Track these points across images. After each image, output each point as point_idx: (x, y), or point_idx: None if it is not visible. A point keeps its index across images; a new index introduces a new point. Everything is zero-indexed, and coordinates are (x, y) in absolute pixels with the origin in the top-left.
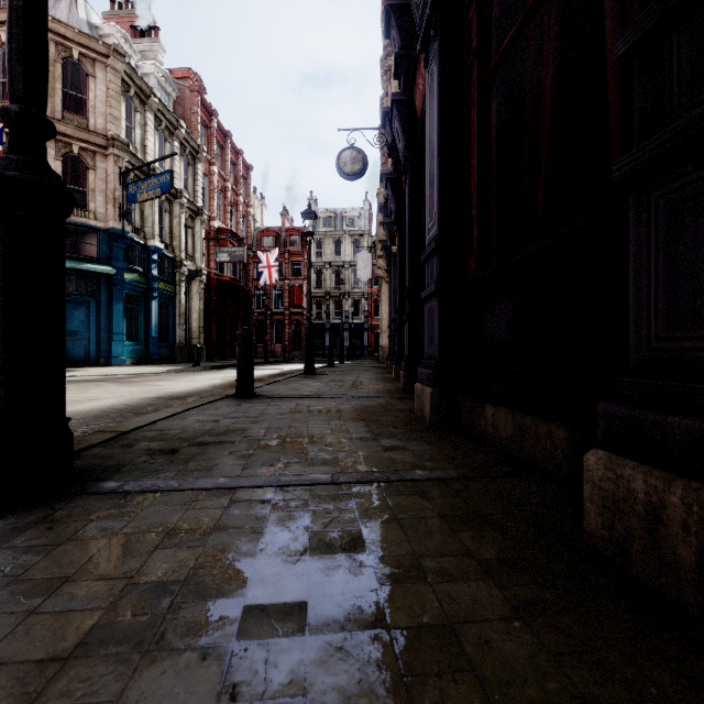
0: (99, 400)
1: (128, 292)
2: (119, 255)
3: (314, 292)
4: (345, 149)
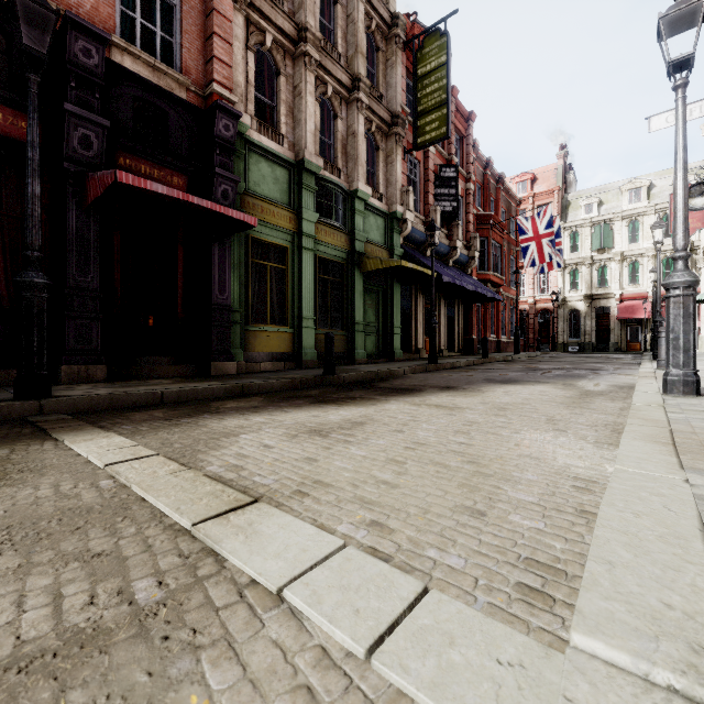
0: None
1: None
2: None
3: None
4: None
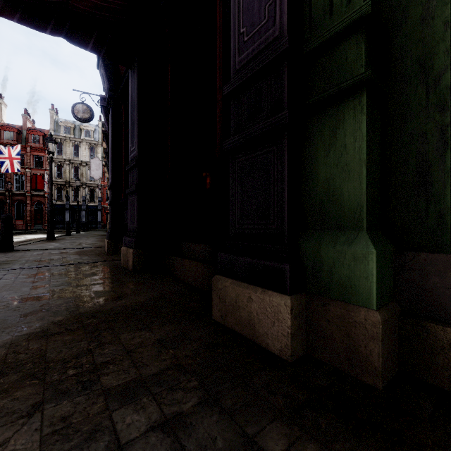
0: None
1: None
2: None
3: (55, 180)
4: (78, 103)
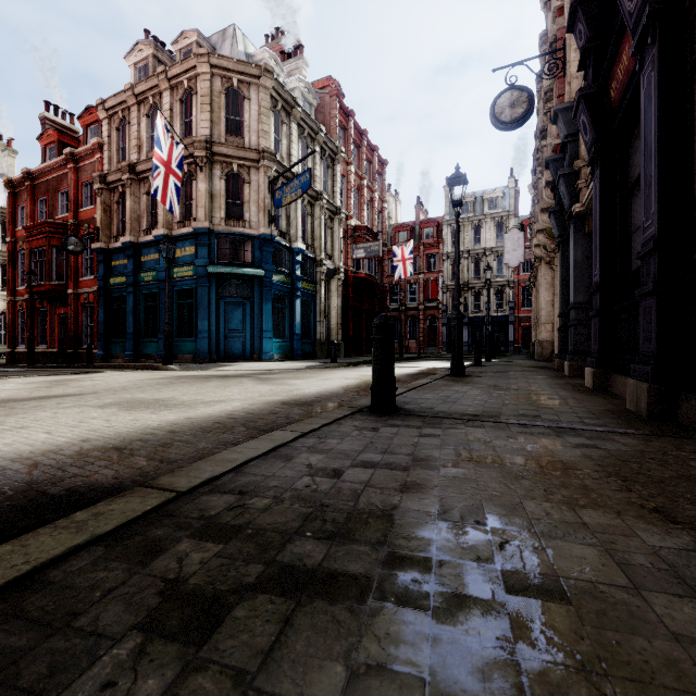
0: (225, 403)
1: (275, 292)
2: (268, 259)
3: (450, 284)
4: (503, 91)
